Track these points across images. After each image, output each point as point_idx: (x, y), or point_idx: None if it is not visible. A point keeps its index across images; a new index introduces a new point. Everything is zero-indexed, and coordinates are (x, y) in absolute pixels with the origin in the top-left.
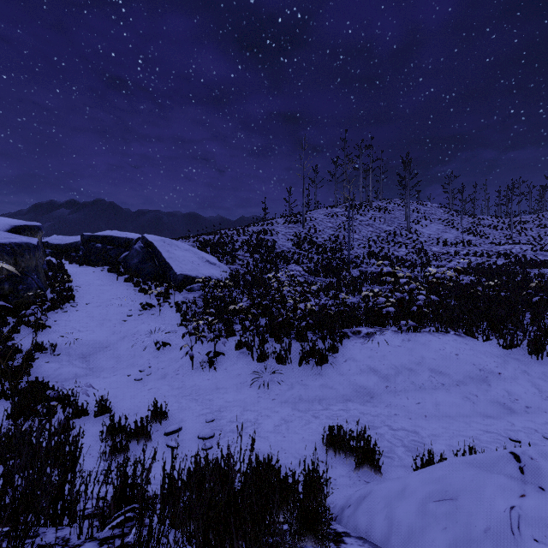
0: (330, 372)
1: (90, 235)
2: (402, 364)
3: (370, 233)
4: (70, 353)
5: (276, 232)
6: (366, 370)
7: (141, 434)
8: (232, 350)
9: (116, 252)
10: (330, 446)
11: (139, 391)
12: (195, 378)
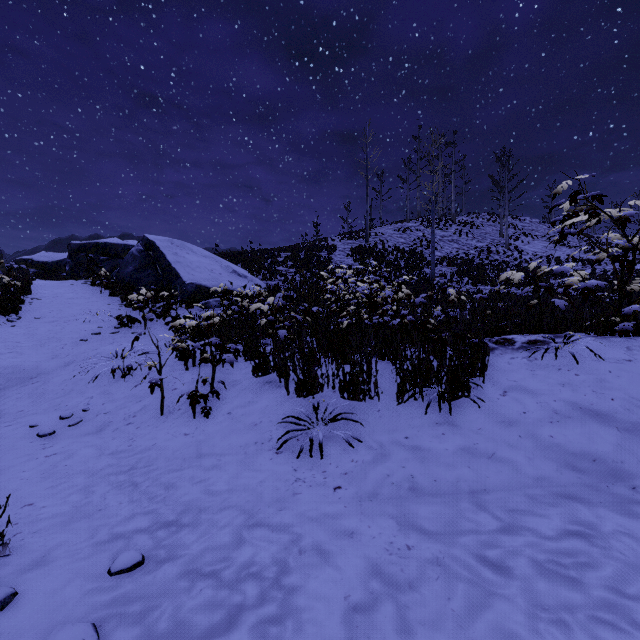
0: (473, 417)
1: (79, 244)
2: None
3: (455, 250)
4: None
5: (331, 247)
6: (572, 412)
7: None
8: (250, 379)
9: (110, 263)
10: None
11: (23, 460)
12: (160, 431)
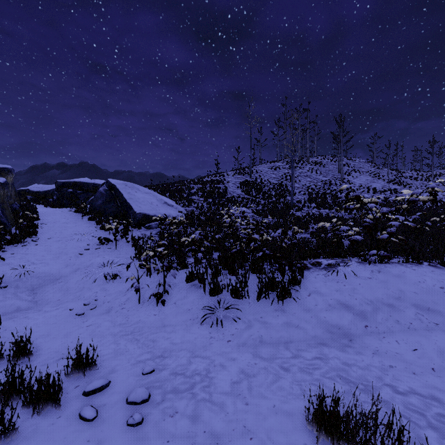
0: (293, 307)
1: (63, 182)
2: (378, 298)
3: (308, 182)
4: (19, 285)
5: (227, 181)
6: (336, 305)
7: (47, 397)
8: (183, 283)
9: (84, 196)
10: (320, 429)
11: (76, 328)
12: (141, 312)
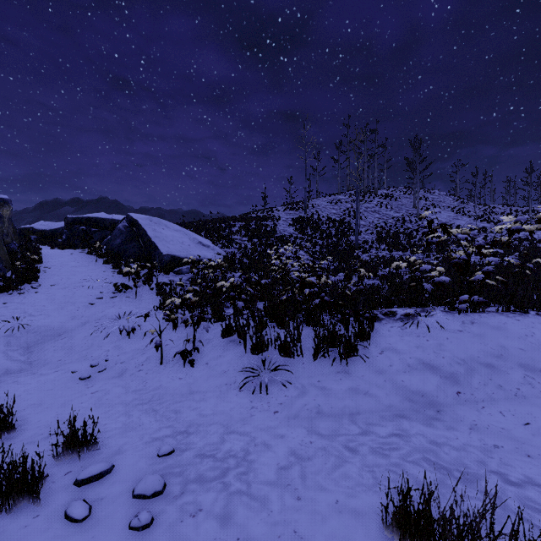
0: (360, 368)
1: (74, 218)
2: (472, 357)
3: (377, 219)
4: (10, 342)
5: (276, 218)
6: (418, 366)
7: (22, 488)
8: (219, 338)
9: (100, 234)
10: (404, 537)
11: (78, 396)
12: (163, 376)
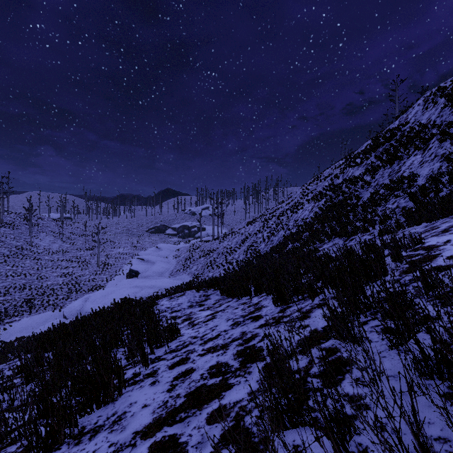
0: (10, 331)
1: None
2: (29, 323)
3: (4, 249)
4: None
5: None
6: (20, 328)
7: None
8: None
9: None
10: None
11: None
12: None
